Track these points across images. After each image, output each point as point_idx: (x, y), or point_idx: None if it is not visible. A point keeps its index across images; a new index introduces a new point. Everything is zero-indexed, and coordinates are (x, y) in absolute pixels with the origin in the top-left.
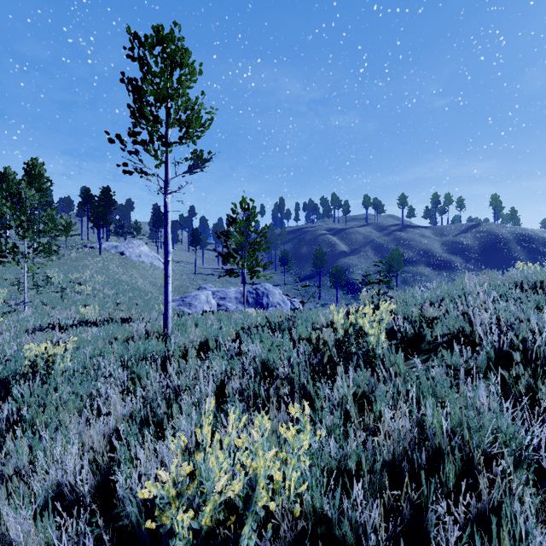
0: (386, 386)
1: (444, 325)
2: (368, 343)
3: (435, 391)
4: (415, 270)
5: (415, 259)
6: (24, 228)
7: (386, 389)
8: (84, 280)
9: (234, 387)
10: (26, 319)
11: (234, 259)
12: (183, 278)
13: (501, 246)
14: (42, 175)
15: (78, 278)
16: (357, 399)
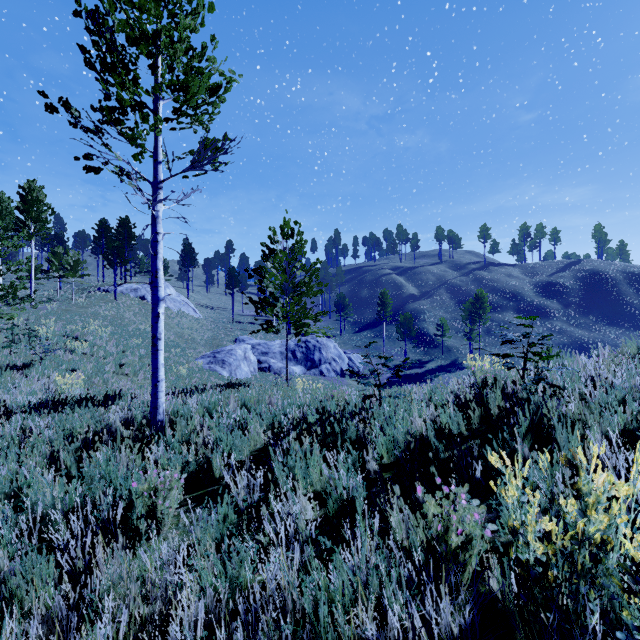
0: None
1: None
2: None
3: None
4: (502, 317)
5: (500, 304)
6: None
7: None
8: (83, 333)
9: None
10: None
11: (271, 308)
12: (218, 328)
13: (608, 289)
14: (41, 201)
15: (75, 331)
16: None
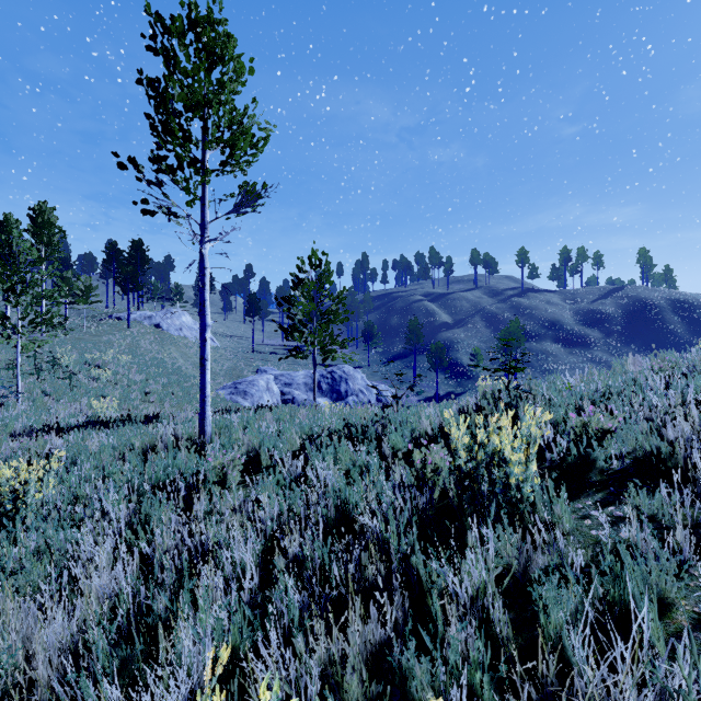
0: (546, 557)
1: (618, 439)
2: (510, 477)
3: (646, 579)
4: (540, 347)
5: (538, 333)
6: (16, 292)
7: (547, 563)
8: (104, 361)
9: (289, 552)
10: (13, 417)
11: (300, 335)
12: (237, 358)
13: (652, 316)
14: (52, 224)
15: (96, 359)
16: (499, 581)
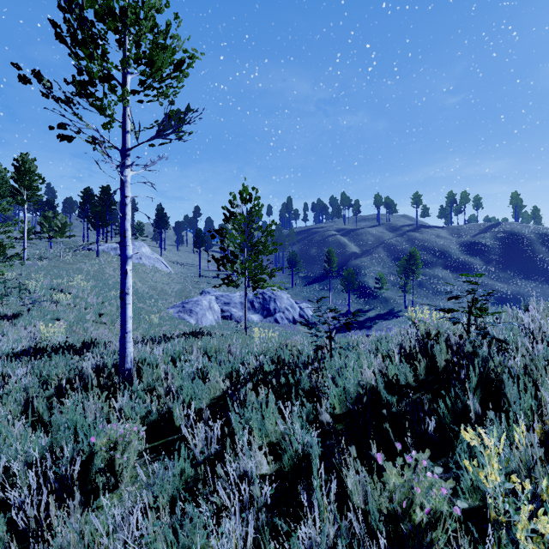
0: None
1: None
2: None
3: None
4: (432, 272)
5: (431, 261)
6: None
7: None
8: (67, 286)
9: None
10: None
11: (231, 265)
12: (186, 281)
13: (524, 247)
14: (32, 172)
15: (61, 284)
16: None
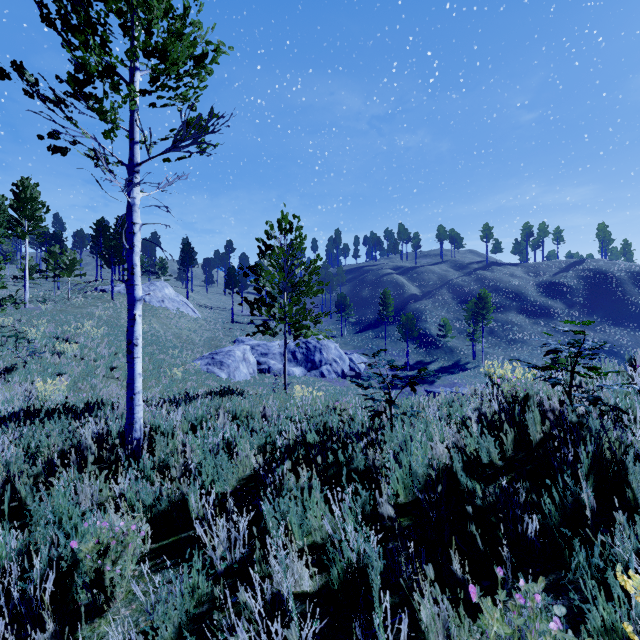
0: None
1: None
2: None
3: None
4: (505, 317)
5: (503, 304)
6: None
7: None
8: (74, 334)
9: None
10: None
11: (267, 309)
12: (217, 328)
13: (613, 288)
14: (35, 199)
15: (66, 332)
16: None
